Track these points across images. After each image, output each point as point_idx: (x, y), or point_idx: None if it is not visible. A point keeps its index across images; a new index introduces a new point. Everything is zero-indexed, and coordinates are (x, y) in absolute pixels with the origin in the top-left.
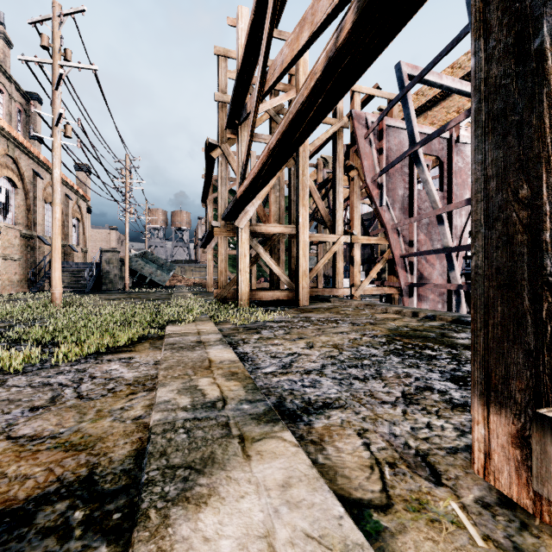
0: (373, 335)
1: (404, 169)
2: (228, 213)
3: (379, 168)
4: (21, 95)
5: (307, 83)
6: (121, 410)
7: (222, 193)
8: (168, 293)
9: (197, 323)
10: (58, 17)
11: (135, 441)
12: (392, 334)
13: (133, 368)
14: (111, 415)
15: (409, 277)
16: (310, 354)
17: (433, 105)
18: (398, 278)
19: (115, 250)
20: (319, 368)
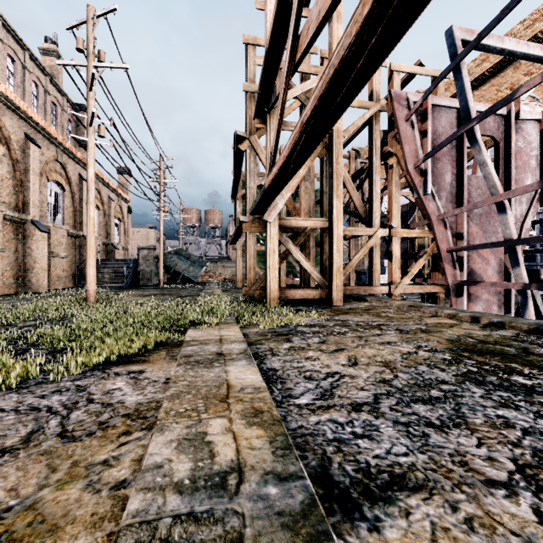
0: (430, 348)
1: (452, 152)
2: (256, 206)
3: (422, 153)
4: (71, 107)
5: (357, 14)
6: (102, 465)
7: (250, 187)
8: (199, 289)
9: (221, 326)
10: (92, 20)
11: (101, 542)
12: (455, 347)
13: (139, 388)
14: (87, 475)
15: (458, 274)
16: (356, 375)
17: (480, 84)
18: (444, 275)
19: (150, 247)
20: (371, 401)
